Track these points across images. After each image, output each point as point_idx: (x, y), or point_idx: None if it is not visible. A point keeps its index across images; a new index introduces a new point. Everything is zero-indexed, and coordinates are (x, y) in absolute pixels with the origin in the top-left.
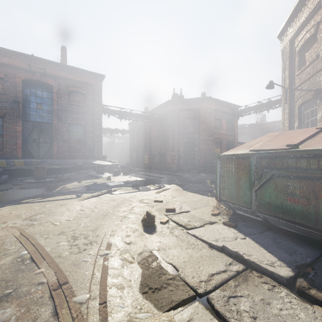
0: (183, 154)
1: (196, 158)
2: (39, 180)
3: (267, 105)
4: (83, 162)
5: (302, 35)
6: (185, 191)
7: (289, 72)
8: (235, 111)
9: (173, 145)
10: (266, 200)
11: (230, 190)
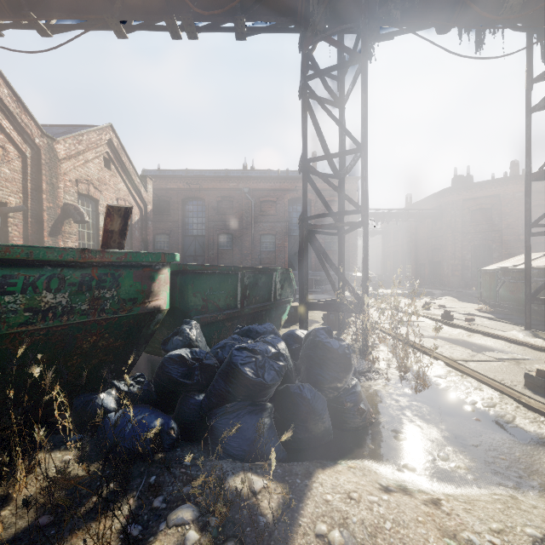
0: (472, 263)
1: None
2: (310, 290)
3: None
4: None
5: None
6: (460, 302)
7: None
8: None
9: (454, 251)
10: (502, 295)
11: (486, 292)
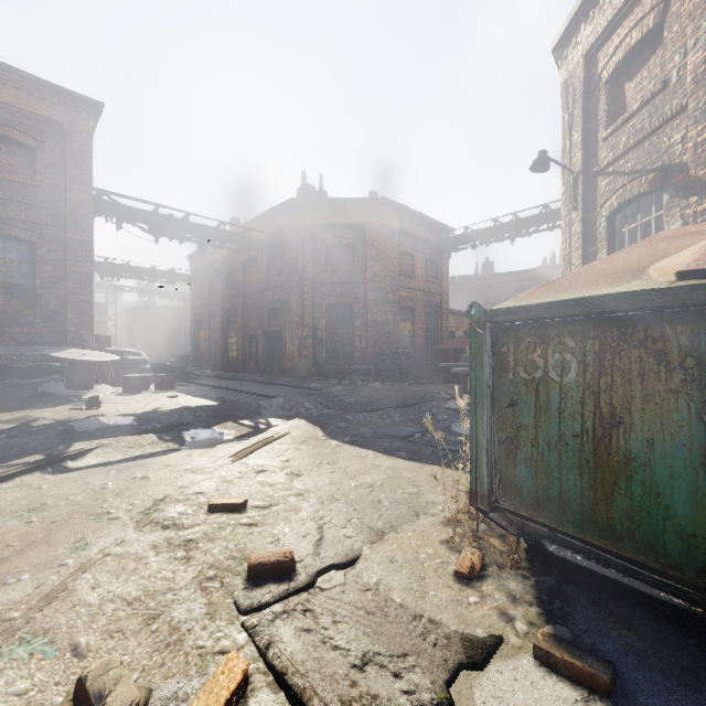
0: (327, 334)
1: (358, 345)
2: None
3: (512, 227)
4: (19, 353)
5: (618, 38)
6: (333, 441)
7: (583, 132)
8: (444, 240)
9: (302, 312)
10: None
11: (550, 472)
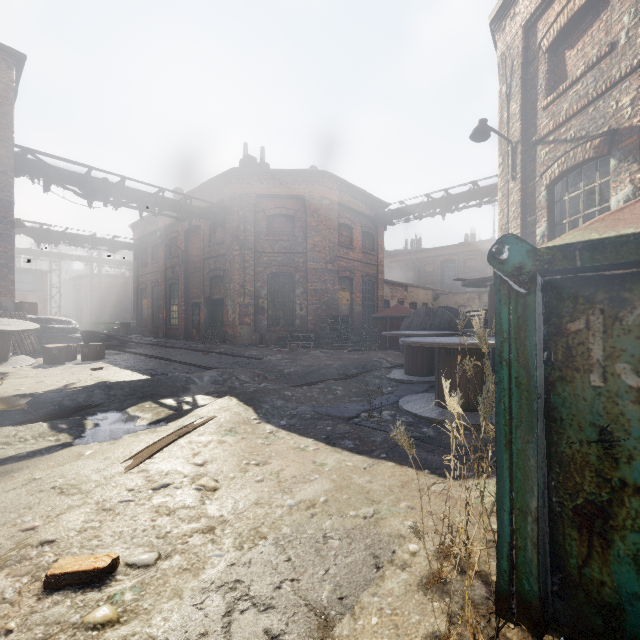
0: (269, 302)
1: (298, 313)
2: None
3: (443, 203)
4: None
5: (559, 6)
6: (268, 426)
7: (522, 102)
8: (380, 214)
9: (244, 281)
10: None
11: None
